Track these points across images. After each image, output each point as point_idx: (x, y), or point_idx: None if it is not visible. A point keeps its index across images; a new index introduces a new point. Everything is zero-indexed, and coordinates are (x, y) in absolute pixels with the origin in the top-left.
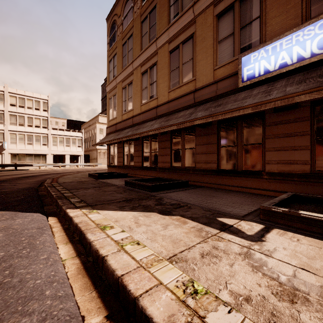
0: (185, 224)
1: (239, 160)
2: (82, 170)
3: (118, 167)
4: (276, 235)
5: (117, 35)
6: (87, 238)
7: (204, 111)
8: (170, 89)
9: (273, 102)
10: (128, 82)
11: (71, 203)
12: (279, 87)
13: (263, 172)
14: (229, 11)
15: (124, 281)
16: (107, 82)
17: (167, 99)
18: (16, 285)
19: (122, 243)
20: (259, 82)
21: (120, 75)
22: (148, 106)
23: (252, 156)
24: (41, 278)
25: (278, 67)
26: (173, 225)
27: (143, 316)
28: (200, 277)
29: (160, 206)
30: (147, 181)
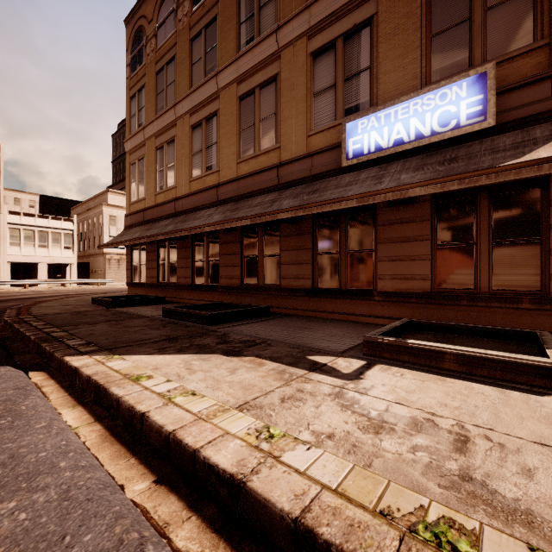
0: (262, 367)
1: (344, 274)
2: (75, 293)
3: (149, 287)
4: (378, 372)
5: (146, 53)
6: (112, 393)
7: (293, 198)
8: (241, 159)
9: (383, 194)
10: (167, 138)
11: (71, 347)
12: (393, 172)
13: (374, 291)
14: (330, 51)
15: (178, 436)
16: (127, 134)
17: (235, 174)
18: (7, 463)
19: (170, 395)
20: (369, 162)
21: (152, 125)
22: (202, 183)
23: (360, 269)
24: (46, 450)
25: (392, 144)
26: (245, 368)
27: (206, 467)
28: (278, 422)
29: (225, 345)
30: (202, 309)
